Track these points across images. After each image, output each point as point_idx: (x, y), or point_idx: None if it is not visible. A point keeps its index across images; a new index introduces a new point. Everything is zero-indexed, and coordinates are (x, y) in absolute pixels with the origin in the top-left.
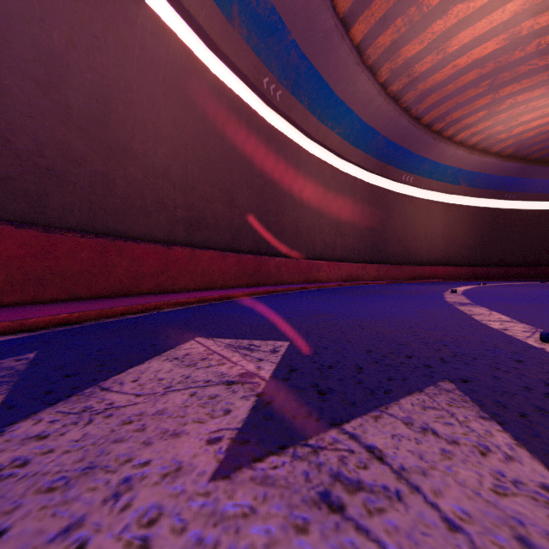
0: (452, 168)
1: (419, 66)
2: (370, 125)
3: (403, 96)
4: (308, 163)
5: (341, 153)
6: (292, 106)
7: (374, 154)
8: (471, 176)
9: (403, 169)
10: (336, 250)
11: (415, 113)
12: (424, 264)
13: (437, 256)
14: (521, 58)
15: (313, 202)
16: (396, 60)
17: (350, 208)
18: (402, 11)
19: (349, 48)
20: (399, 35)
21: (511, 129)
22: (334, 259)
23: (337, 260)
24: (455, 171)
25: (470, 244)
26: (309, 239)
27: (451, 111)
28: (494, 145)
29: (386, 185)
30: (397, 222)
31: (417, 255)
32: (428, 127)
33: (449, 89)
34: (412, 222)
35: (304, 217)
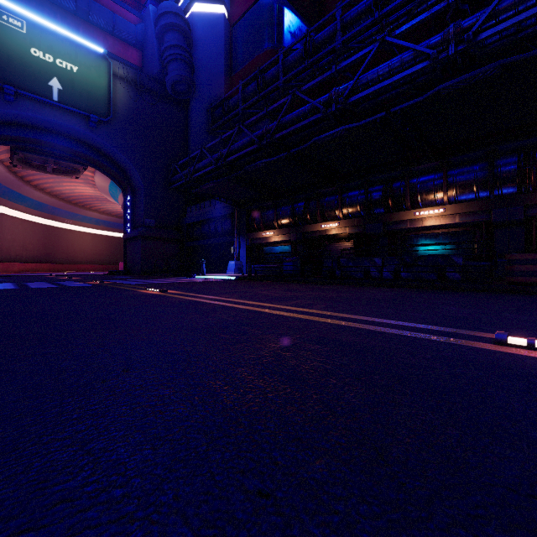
0: (95, 218)
1: (64, 191)
2: (43, 203)
3: (60, 195)
4: (7, 219)
5: (27, 212)
6: (1, 201)
7: (47, 212)
8: (106, 222)
9: (66, 217)
10: (23, 257)
11: (68, 200)
12: (80, 263)
13: (88, 260)
14: (103, 198)
15: (10, 236)
16: (53, 189)
17: (32, 237)
18: (53, 183)
19: (30, 187)
20: (53, 186)
21: (117, 210)
22: (22, 261)
23: (24, 262)
24: (97, 220)
25: (108, 254)
26: (8, 253)
27: (85, 201)
28: (113, 212)
29: (56, 224)
30: (63, 243)
31: (76, 259)
32: (76, 204)
33: (81, 197)
34: (72, 243)
35: (5, 243)
